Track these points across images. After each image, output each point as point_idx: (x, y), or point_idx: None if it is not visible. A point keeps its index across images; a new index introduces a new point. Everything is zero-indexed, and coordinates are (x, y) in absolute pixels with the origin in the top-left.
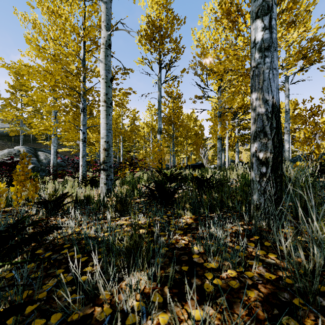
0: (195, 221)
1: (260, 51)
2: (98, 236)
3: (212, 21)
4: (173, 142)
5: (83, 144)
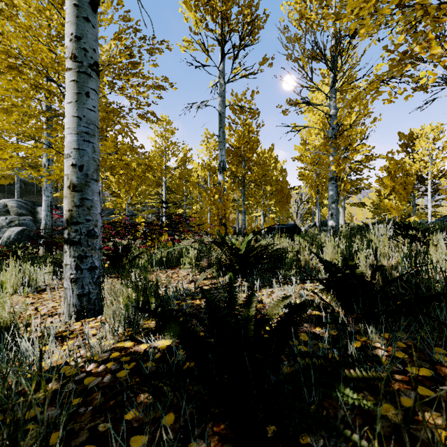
0: None
1: None
2: None
3: None
4: (244, 191)
5: None
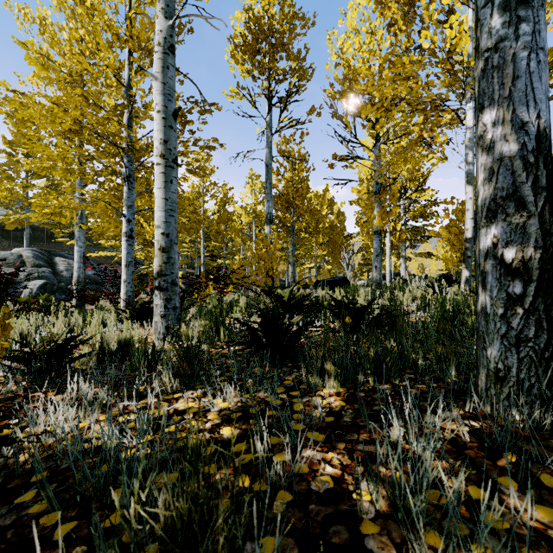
0: (350, 404)
1: (505, 8)
2: (124, 447)
3: (363, 18)
4: (294, 241)
5: (127, 242)
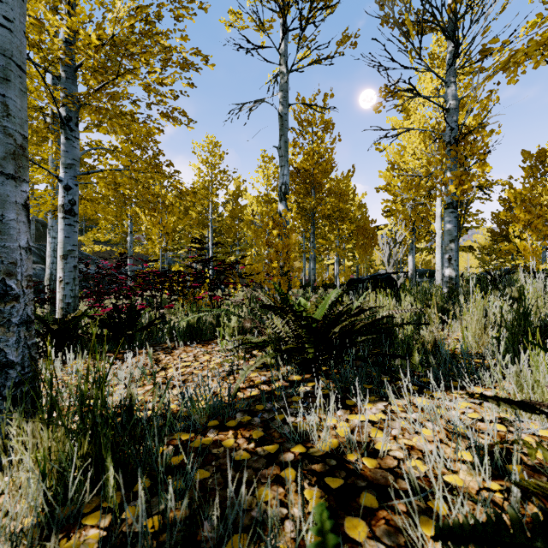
0: None
1: None
2: None
3: None
4: (314, 230)
5: (64, 220)
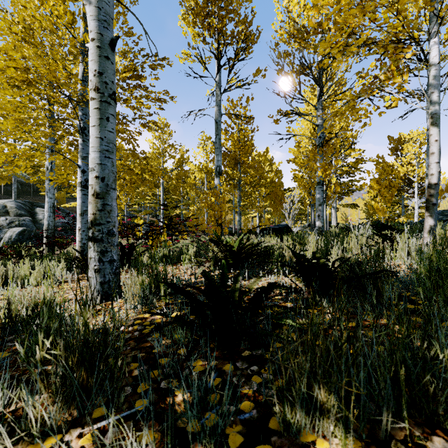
0: None
1: None
2: None
3: None
4: (240, 193)
5: (82, 191)
